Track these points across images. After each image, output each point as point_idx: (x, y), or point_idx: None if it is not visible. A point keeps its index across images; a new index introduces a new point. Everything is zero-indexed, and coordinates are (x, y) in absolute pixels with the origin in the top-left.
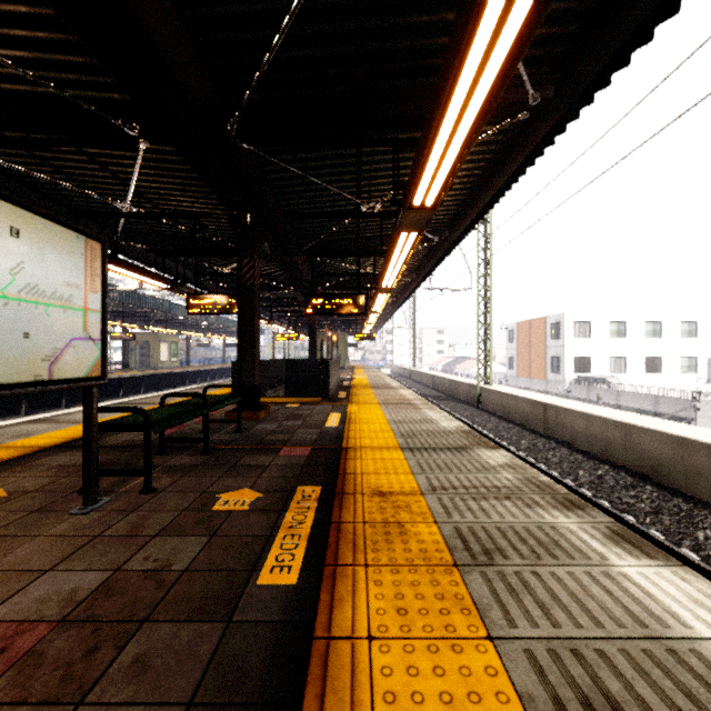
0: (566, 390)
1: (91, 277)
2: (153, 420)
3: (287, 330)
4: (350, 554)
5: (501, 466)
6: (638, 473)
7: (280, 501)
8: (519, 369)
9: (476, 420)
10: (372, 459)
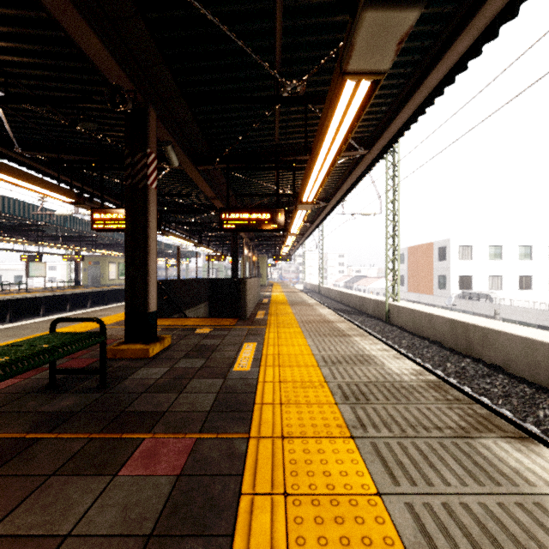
0: (451, 303)
1: None
2: None
3: (215, 252)
4: None
5: None
6: None
7: None
8: (409, 285)
9: (388, 336)
10: (310, 495)
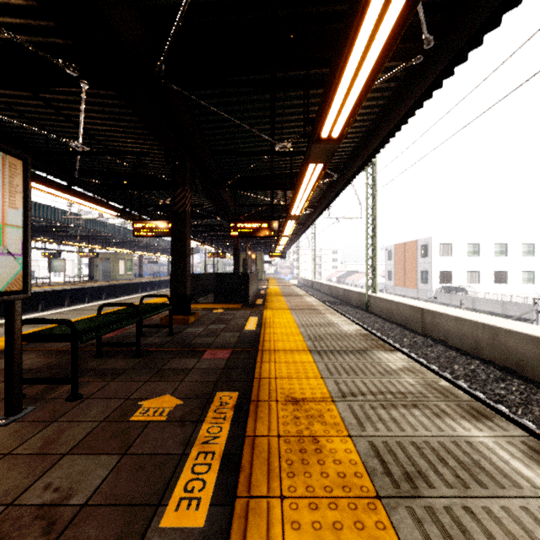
0: (433, 297)
1: (10, 192)
2: (82, 330)
3: (216, 250)
4: (264, 481)
5: (401, 369)
6: (504, 368)
7: (198, 409)
8: (396, 280)
9: (365, 321)
10: (285, 362)
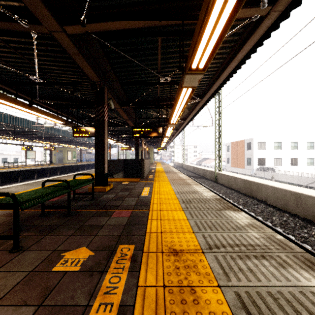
0: (254, 173)
1: None
2: (24, 200)
3: (125, 145)
4: None
5: (247, 225)
6: (305, 219)
7: (104, 260)
8: (232, 163)
9: (215, 188)
10: (167, 220)
